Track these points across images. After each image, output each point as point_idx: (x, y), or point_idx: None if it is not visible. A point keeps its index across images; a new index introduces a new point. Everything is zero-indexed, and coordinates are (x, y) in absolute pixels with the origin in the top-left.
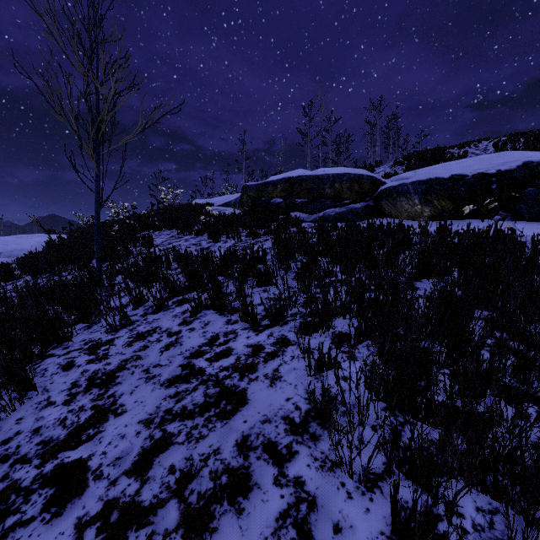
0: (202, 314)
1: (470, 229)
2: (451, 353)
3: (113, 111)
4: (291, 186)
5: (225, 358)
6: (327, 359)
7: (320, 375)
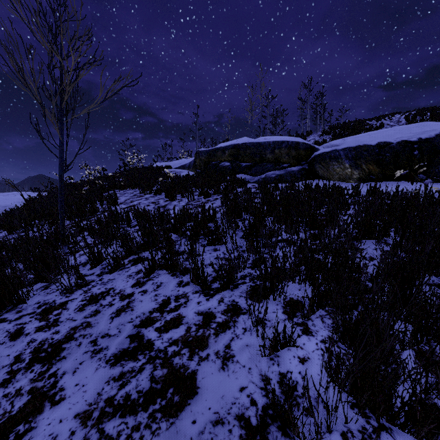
0: (155, 274)
1: (399, 191)
2: (416, 331)
3: (75, 83)
4: (237, 151)
5: (175, 328)
6: (283, 336)
7: (275, 354)
